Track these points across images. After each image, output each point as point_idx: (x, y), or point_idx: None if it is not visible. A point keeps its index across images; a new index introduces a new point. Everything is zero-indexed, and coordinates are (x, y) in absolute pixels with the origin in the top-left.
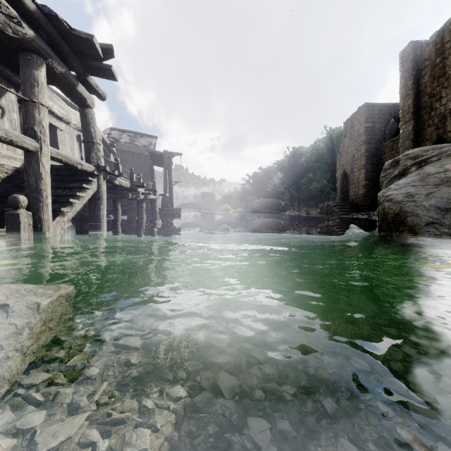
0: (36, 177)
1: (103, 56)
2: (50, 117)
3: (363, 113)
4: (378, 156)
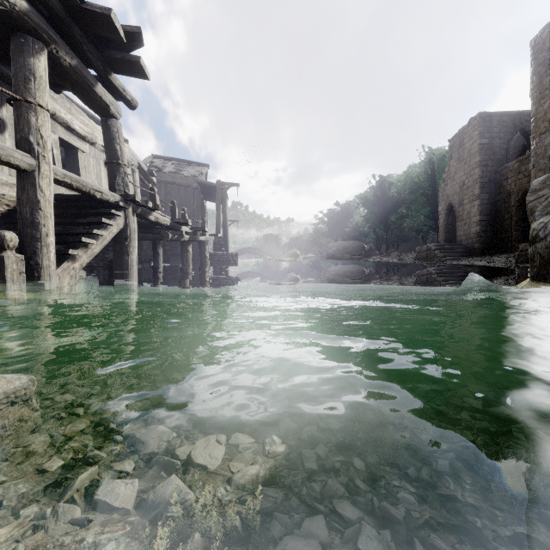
0: (32, 207)
1: (128, 45)
2: (69, 135)
3: (476, 125)
4: (497, 182)
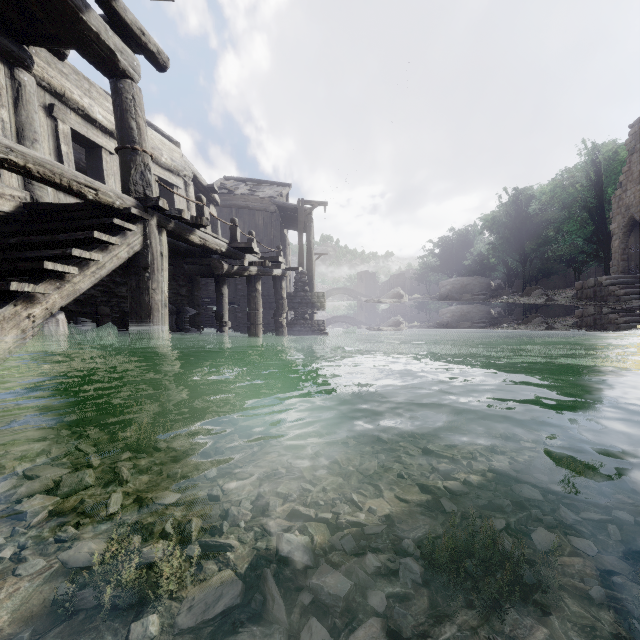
0: None
1: None
2: (87, 127)
3: None
4: None
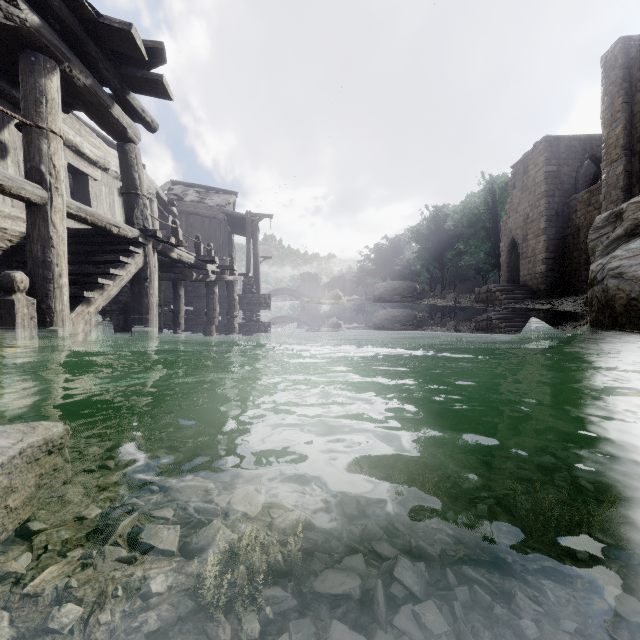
0: (44, 245)
1: (150, 61)
2: (78, 160)
3: (542, 151)
4: (565, 215)
